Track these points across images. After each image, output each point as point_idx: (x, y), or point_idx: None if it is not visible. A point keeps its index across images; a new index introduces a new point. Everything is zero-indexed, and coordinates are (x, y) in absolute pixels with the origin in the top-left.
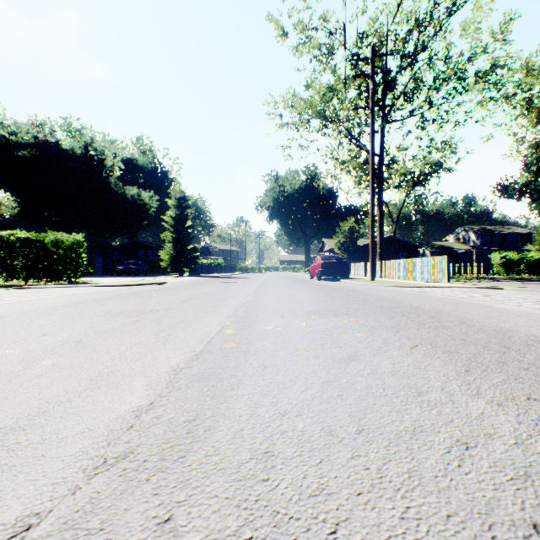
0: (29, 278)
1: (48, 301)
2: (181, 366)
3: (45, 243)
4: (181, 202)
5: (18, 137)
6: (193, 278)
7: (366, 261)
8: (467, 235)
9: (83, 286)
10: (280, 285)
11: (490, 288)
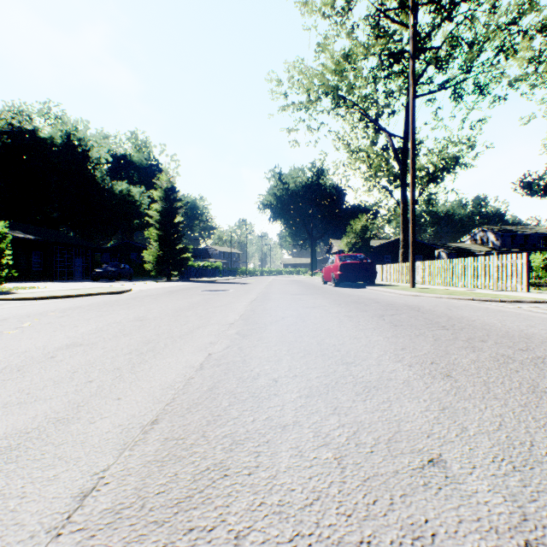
0: None
1: None
2: None
3: None
4: (169, 194)
5: None
6: (177, 284)
7: (378, 263)
8: (485, 236)
9: None
10: (288, 296)
11: None
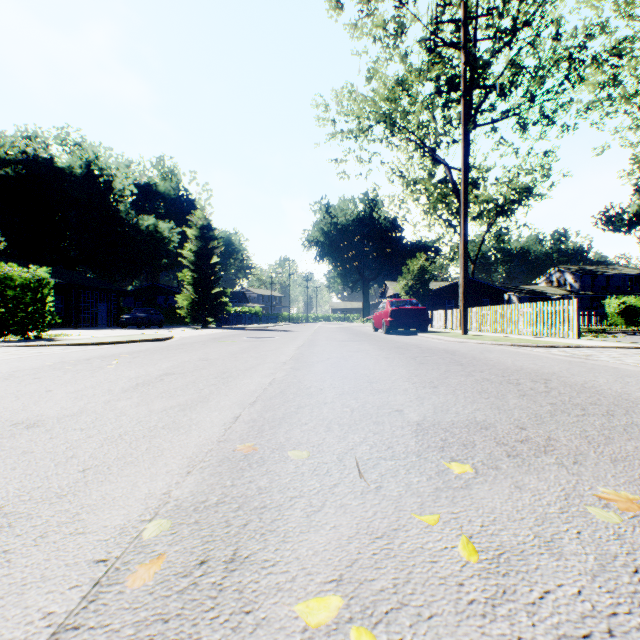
0: None
1: None
2: None
3: None
4: (205, 232)
5: None
6: (216, 331)
7: (439, 308)
8: (562, 277)
9: (26, 345)
10: (335, 343)
11: None
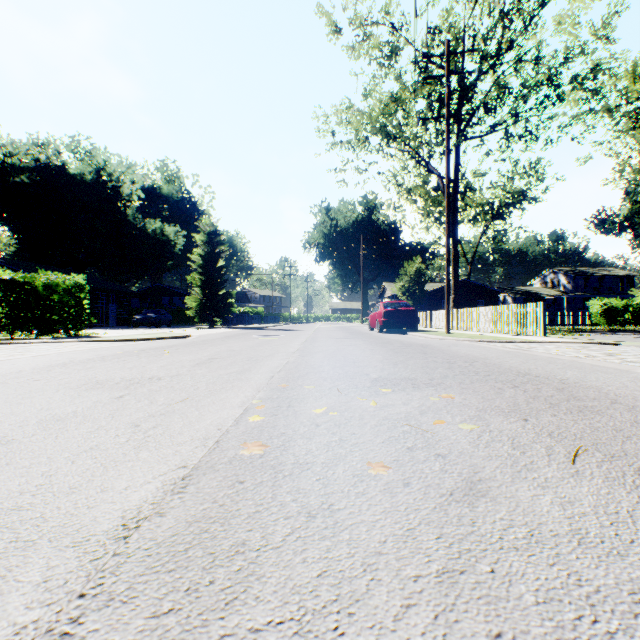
0: (15, 330)
1: (16, 363)
2: (144, 512)
3: (34, 286)
4: (212, 238)
5: (14, 160)
6: (225, 330)
7: (436, 309)
8: (556, 279)
9: (79, 341)
10: (333, 339)
11: (604, 343)
